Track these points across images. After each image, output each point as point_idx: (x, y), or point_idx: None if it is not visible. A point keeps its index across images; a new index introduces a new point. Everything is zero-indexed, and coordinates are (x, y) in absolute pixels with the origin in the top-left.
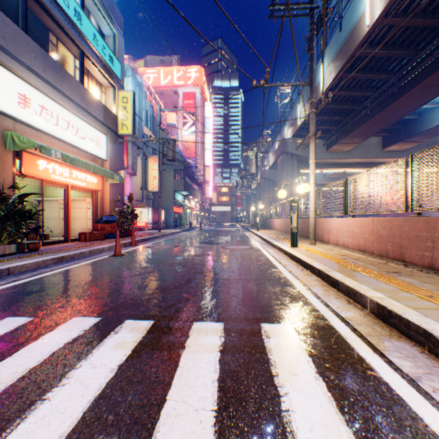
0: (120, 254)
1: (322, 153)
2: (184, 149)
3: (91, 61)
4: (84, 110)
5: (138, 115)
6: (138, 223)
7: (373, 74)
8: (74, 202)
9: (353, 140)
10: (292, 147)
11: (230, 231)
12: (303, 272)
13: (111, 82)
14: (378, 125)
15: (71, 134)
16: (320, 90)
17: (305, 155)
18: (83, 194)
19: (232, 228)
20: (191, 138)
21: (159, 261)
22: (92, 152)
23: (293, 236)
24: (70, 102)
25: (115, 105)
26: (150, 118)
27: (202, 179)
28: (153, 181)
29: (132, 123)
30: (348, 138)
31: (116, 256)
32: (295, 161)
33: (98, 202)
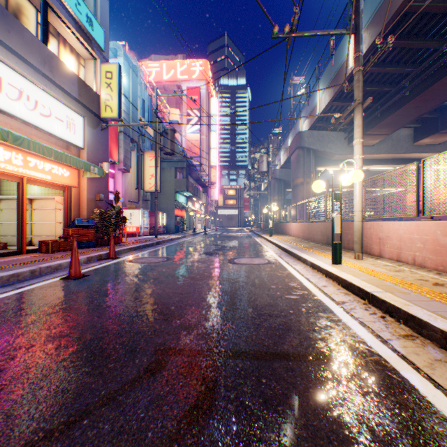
0: (77, 276)
1: (344, 148)
2: (188, 148)
3: (59, 17)
4: (46, 78)
5: (131, 102)
6: (127, 228)
7: (419, 41)
8: (41, 202)
9: (382, 131)
10: (309, 140)
11: (238, 237)
12: (393, 328)
13: (90, 51)
14: (416, 111)
15: (25, 107)
16: (349, 66)
17: (324, 150)
18: (53, 191)
19: (240, 232)
20: (195, 136)
21: (129, 291)
22: (61, 136)
23: (335, 248)
24: (21, 63)
25: (96, 81)
26: (148, 109)
27: (206, 179)
28: (150, 179)
29: (117, 103)
30: (377, 129)
31: (70, 280)
32: (312, 157)
33: (72, 202)
